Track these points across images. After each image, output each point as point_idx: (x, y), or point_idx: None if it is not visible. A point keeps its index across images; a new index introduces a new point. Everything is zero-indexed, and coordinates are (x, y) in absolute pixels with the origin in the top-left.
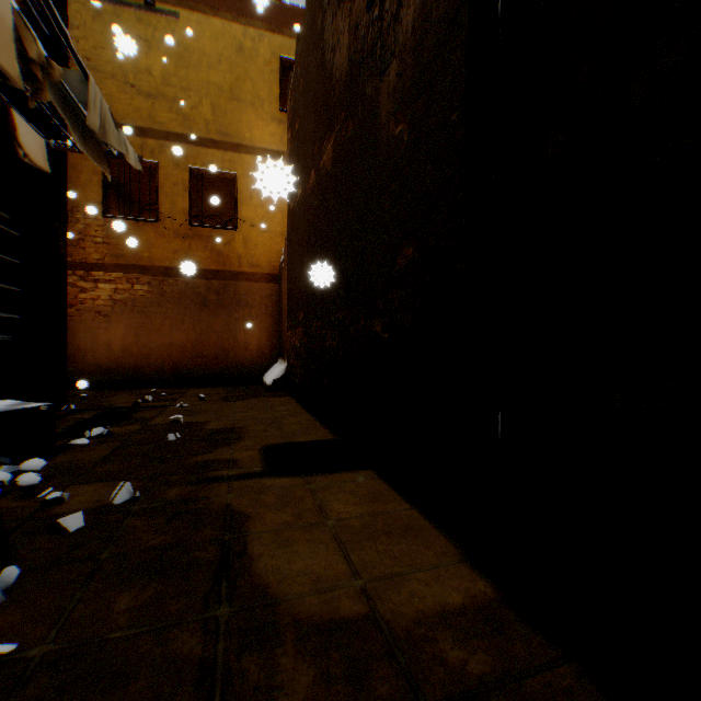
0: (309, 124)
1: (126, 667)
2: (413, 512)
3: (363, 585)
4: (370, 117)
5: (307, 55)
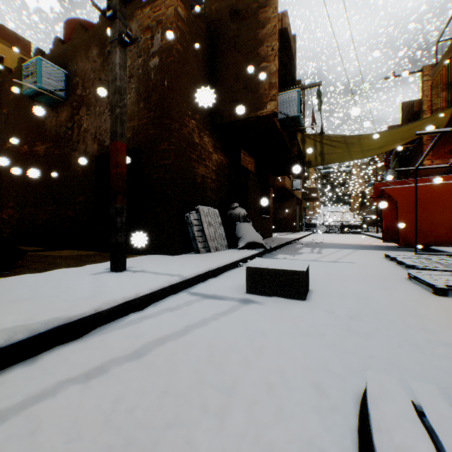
0: (23, 123)
1: (46, 258)
2: (84, 251)
3: (78, 254)
4: (68, 157)
5: (20, 91)
